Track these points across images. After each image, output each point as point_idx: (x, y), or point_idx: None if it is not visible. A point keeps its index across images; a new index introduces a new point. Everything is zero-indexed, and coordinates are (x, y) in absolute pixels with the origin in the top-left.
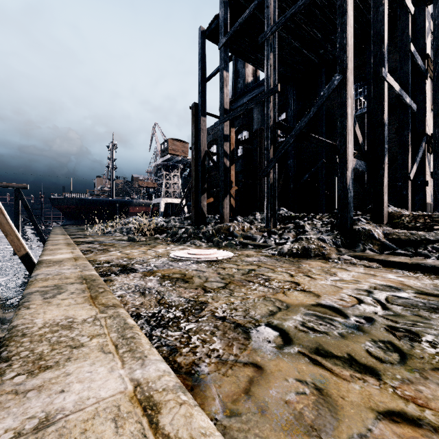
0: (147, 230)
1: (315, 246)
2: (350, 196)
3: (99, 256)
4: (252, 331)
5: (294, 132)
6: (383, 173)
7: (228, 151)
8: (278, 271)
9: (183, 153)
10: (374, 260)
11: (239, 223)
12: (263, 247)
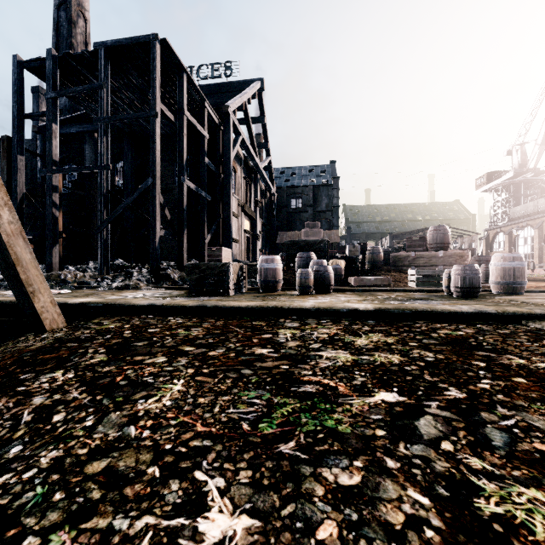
0: None
1: (133, 283)
2: (158, 254)
3: None
4: None
5: (123, 205)
6: (183, 240)
7: (57, 201)
8: (106, 293)
9: None
10: (162, 288)
11: (72, 271)
12: (97, 288)
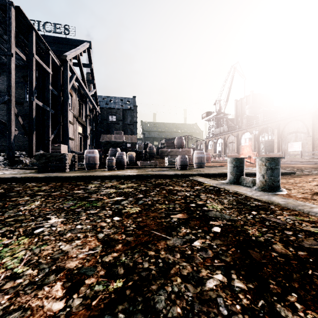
0: None
1: None
2: (13, 146)
3: None
4: None
5: None
6: (33, 138)
7: None
8: None
9: None
10: (17, 169)
11: None
12: None
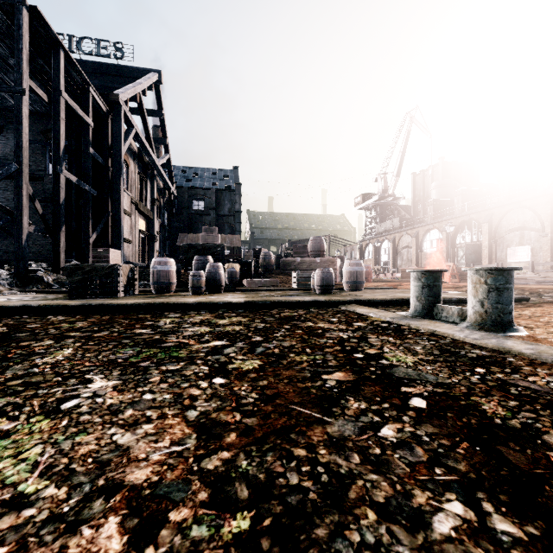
0: None
1: None
2: (26, 253)
3: None
4: None
5: None
6: (60, 238)
7: None
8: None
9: None
10: (33, 292)
11: None
12: None
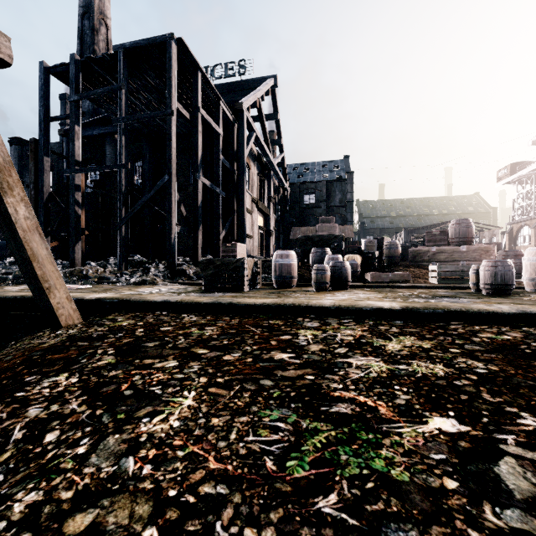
0: None
1: (150, 279)
2: (174, 249)
3: None
4: None
5: (141, 202)
6: (198, 236)
7: (80, 200)
8: (123, 288)
9: None
10: (178, 283)
11: (93, 267)
12: (116, 283)
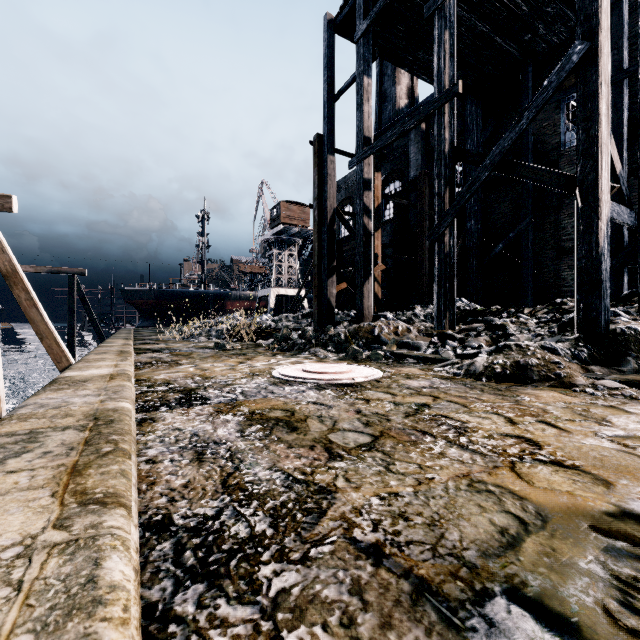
0: (246, 333)
1: (538, 361)
2: (604, 268)
3: (157, 373)
4: (470, 624)
5: (490, 159)
6: None
7: (370, 205)
8: (477, 411)
9: (302, 222)
10: None
11: (389, 321)
12: (434, 362)
